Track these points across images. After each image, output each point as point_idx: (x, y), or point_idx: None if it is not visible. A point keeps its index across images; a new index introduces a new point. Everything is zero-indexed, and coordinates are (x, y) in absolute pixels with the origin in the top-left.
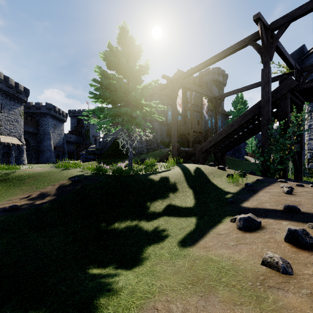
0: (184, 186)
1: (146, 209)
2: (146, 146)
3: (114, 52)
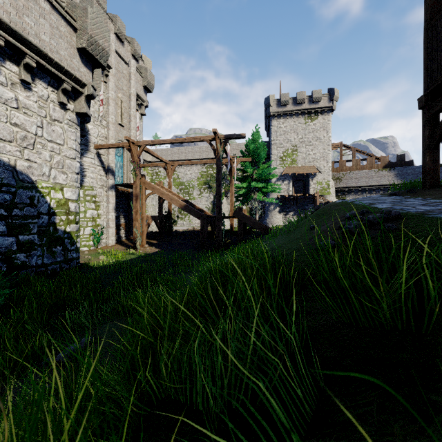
0: None
1: None
2: None
3: None
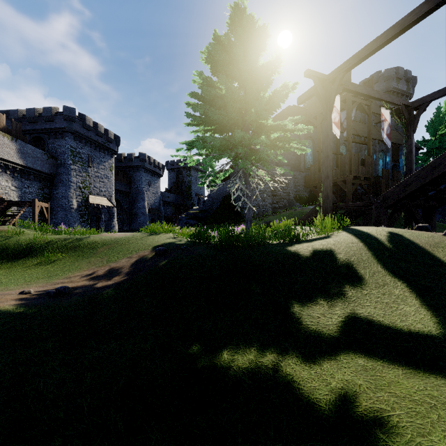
0: (377, 270)
1: (293, 321)
2: (271, 205)
3: (223, 44)
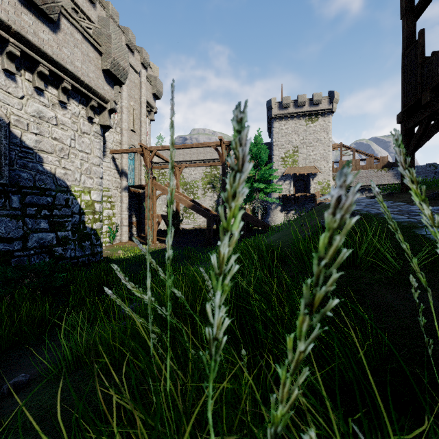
0: None
1: None
2: None
3: None
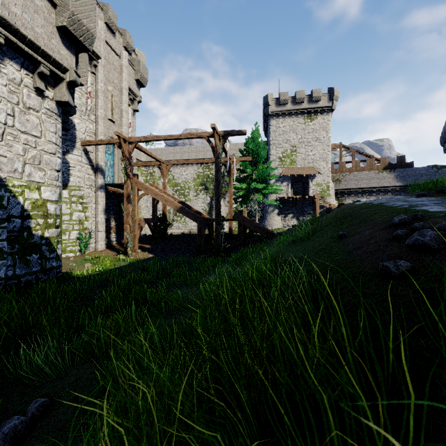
0: None
1: None
2: None
3: None
